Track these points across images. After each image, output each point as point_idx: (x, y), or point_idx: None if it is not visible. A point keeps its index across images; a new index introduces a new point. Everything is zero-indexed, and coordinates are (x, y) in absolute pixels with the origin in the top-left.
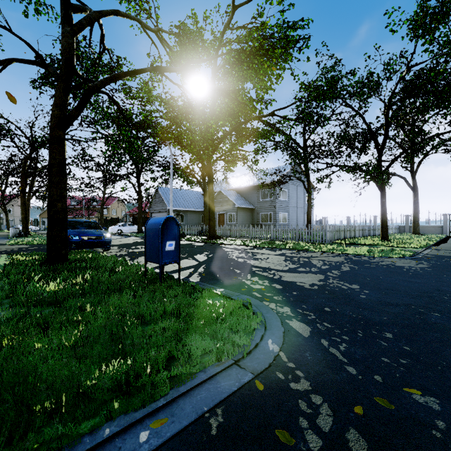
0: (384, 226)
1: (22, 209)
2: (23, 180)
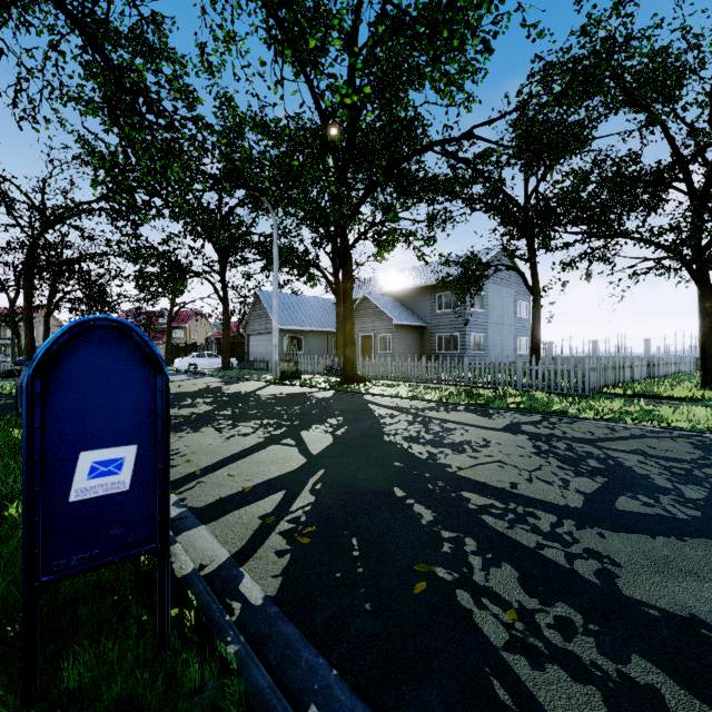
0: (708, 359)
1: (27, 329)
2: (28, 278)
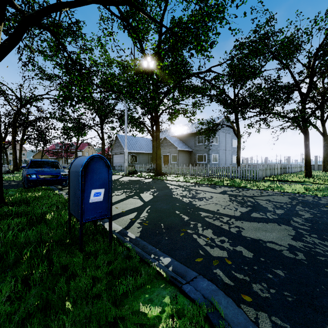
0: (308, 165)
1: (13, 152)
2: (14, 129)
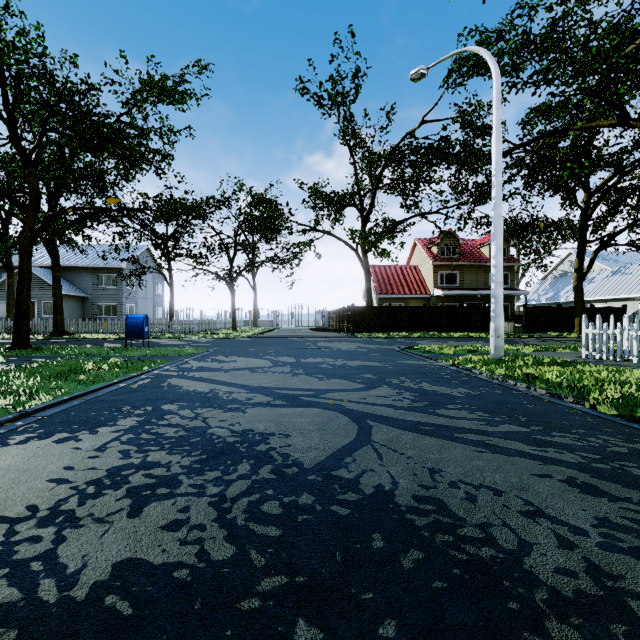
0: (234, 320)
1: None
2: None
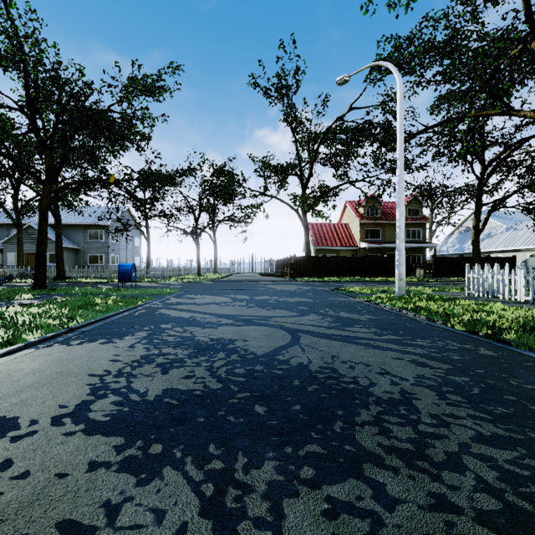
0: (199, 267)
1: None
2: None
